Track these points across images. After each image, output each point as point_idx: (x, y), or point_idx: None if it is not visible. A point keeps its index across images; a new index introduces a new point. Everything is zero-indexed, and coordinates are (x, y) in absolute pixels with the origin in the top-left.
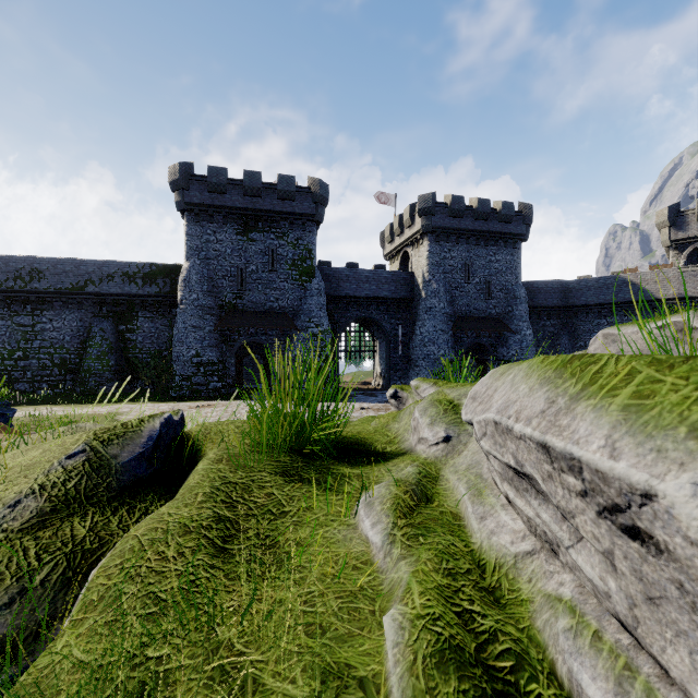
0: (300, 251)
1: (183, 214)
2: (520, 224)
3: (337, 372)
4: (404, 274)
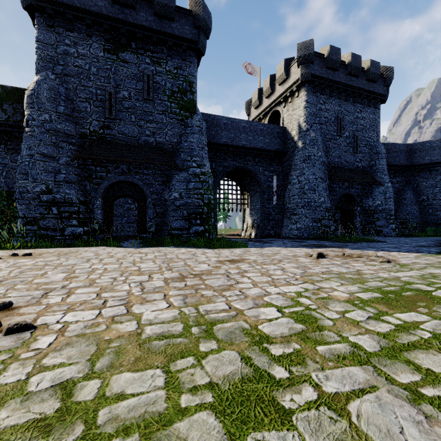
0: (180, 82)
1: (34, 19)
2: (382, 85)
3: (215, 221)
4: (277, 128)
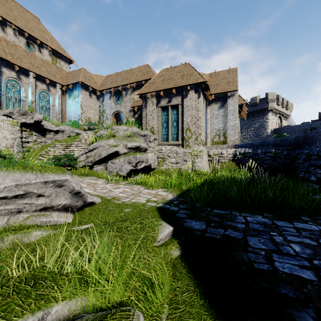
0: None
1: None
2: None
3: None
4: None
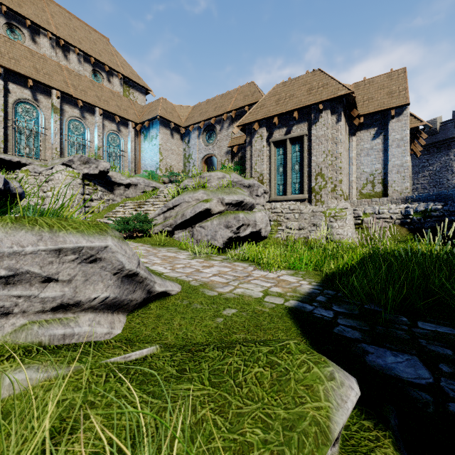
0: None
1: None
2: None
3: None
4: None
